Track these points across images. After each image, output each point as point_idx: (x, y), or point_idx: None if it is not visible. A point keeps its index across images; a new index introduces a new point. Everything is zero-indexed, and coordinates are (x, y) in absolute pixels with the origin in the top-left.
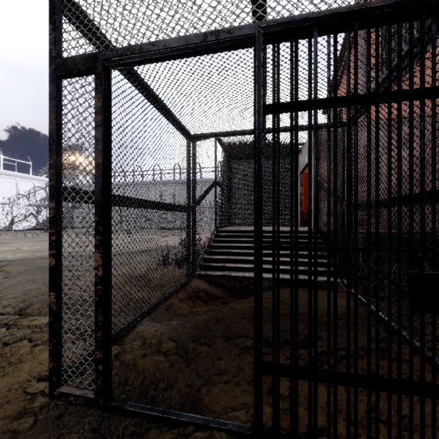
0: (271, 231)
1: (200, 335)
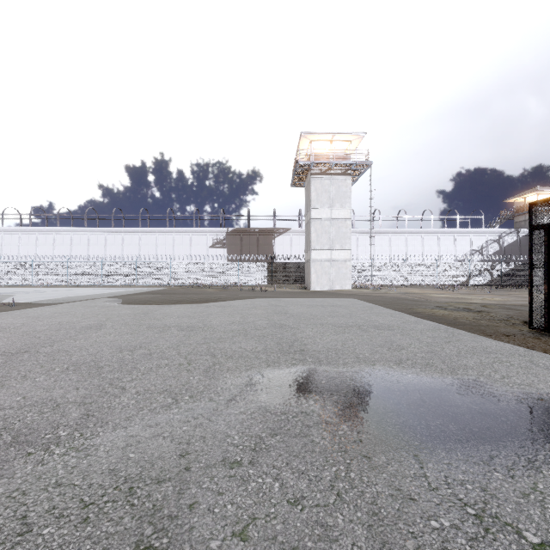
0: None
1: None
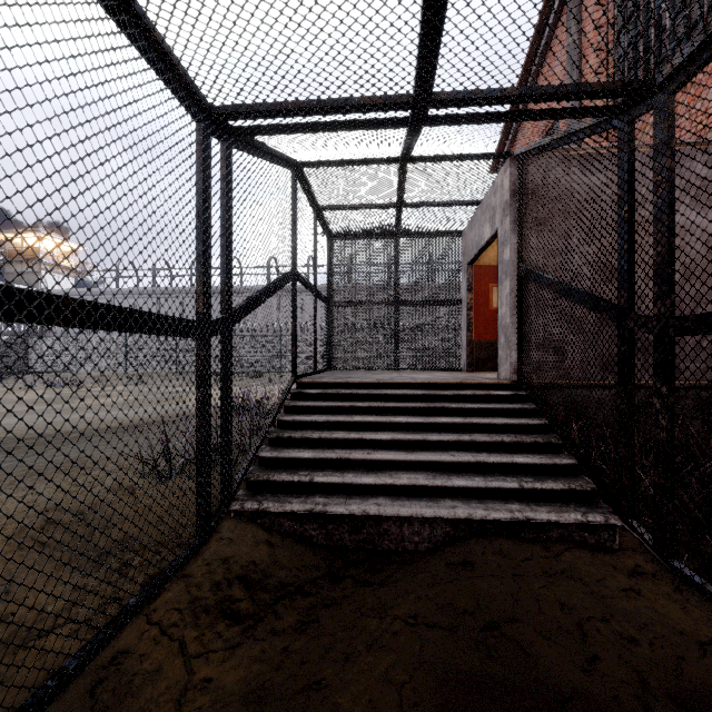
0: (420, 384)
1: None
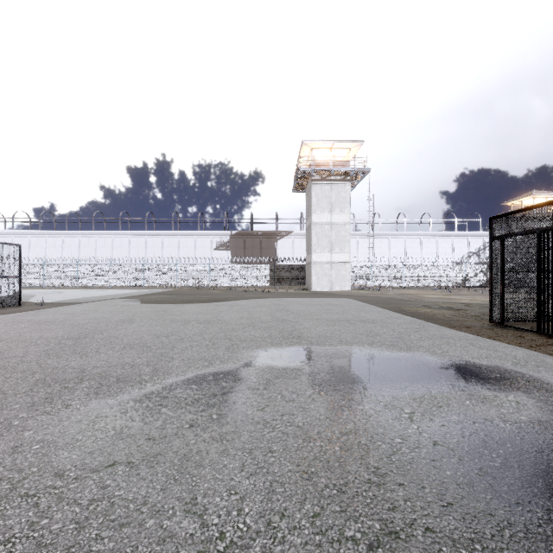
0: None
1: None
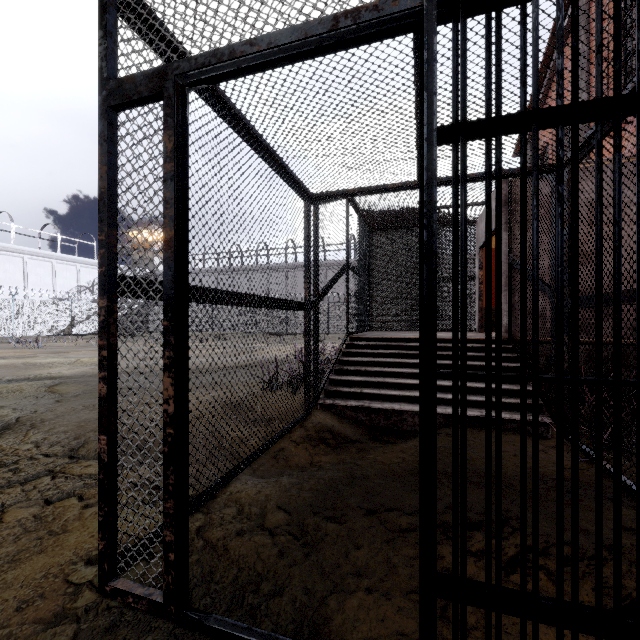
0: None
1: (326, 503)
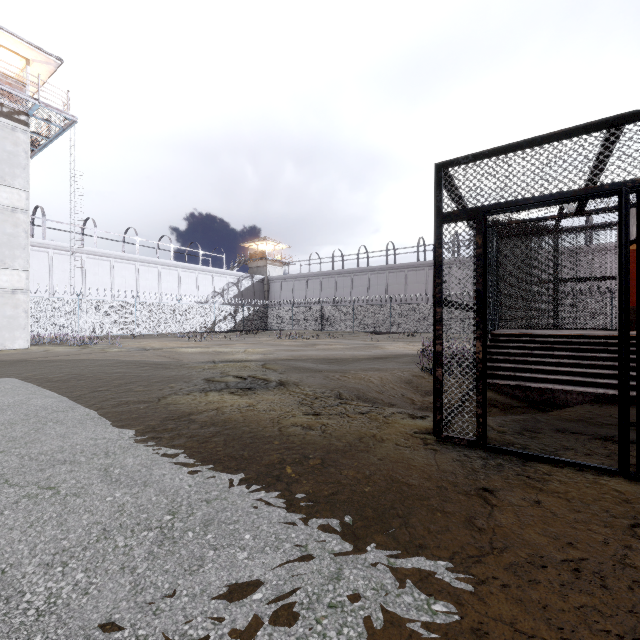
0: (576, 336)
1: (526, 426)
